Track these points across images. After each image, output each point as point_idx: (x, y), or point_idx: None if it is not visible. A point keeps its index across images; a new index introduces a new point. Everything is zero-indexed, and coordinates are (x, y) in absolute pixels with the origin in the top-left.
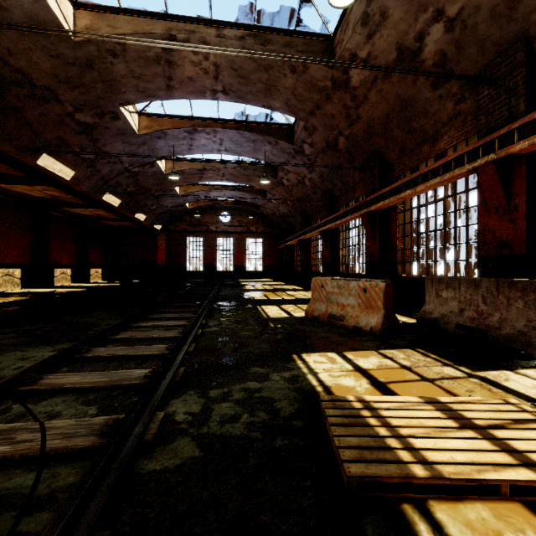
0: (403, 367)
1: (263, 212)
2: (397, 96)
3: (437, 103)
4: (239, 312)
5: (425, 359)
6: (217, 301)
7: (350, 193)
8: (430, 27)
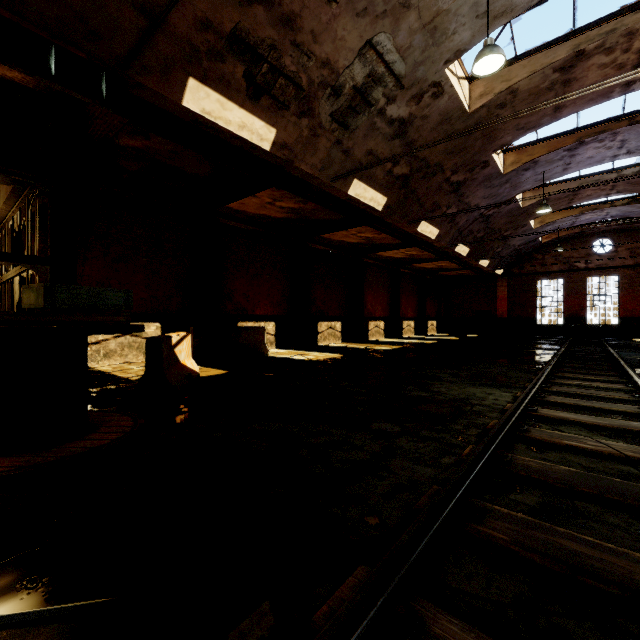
0: None
1: None
2: None
3: None
4: None
5: None
6: (633, 367)
7: None
8: None
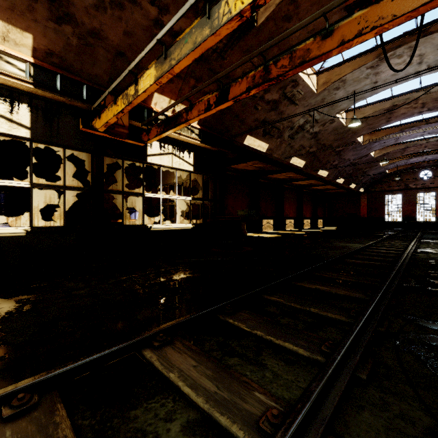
0: None
1: None
2: None
3: None
4: None
5: None
6: (422, 240)
7: None
8: None
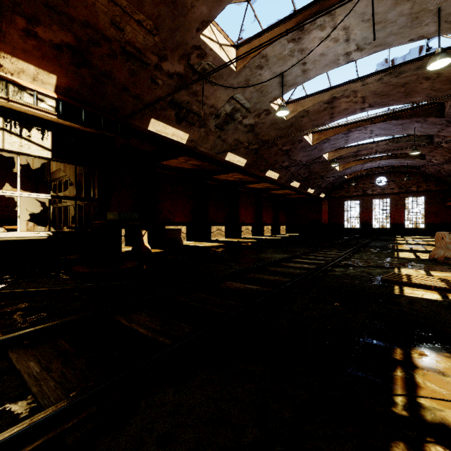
0: None
1: (424, 171)
2: None
3: None
4: (377, 253)
5: None
6: (364, 248)
7: None
8: None
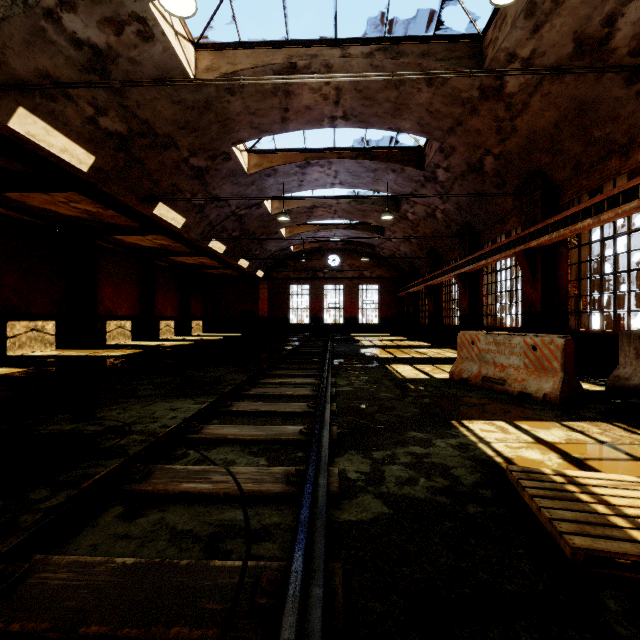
0: (601, 443)
1: (379, 253)
2: (571, 99)
3: (633, 102)
4: (367, 371)
5: (631, 436)
6: (336, 358)
7: (498, 225)
8: (625, 6)
